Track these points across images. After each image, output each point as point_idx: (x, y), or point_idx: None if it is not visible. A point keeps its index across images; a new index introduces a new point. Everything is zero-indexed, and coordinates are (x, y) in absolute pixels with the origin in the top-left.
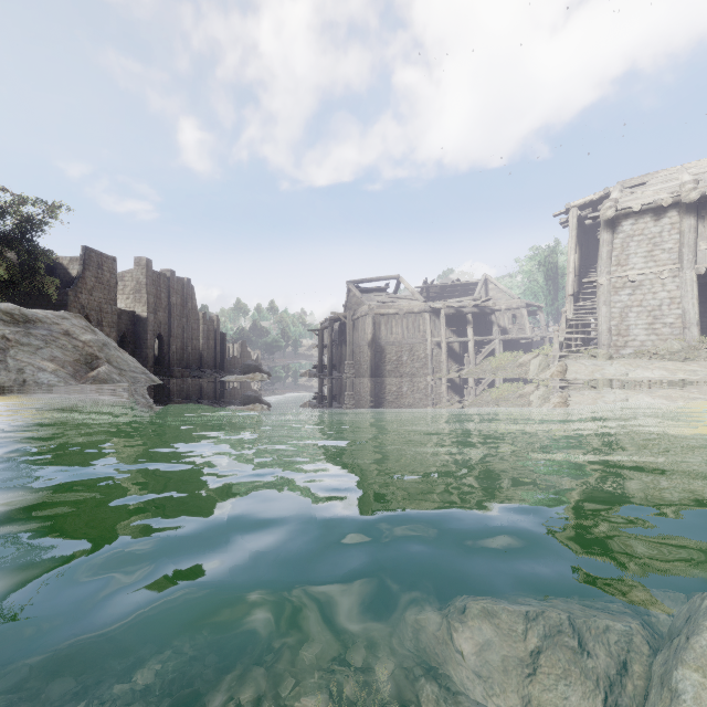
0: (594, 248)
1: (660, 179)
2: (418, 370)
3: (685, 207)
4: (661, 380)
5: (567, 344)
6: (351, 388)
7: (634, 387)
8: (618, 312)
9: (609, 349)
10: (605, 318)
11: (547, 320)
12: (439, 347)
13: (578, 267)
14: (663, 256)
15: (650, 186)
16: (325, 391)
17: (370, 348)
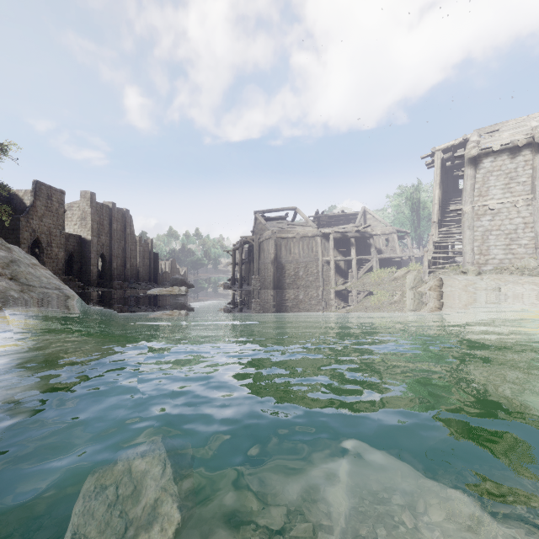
0: (452, 185)
1: (510, 126)
2: (311, 283)
3: (537, 146)
4: (532, 294)
5: (433, 262)
6: (257, 298)
7: (507, 299)
8: (480, 235)
9: (472, 266)
10: (469, 240)
11: (411, 244)
12: (328, 264)
13: (440, 200)
14: (518, 188)
15: (503, 131)
16: (236, 300)
17: (273, 265)
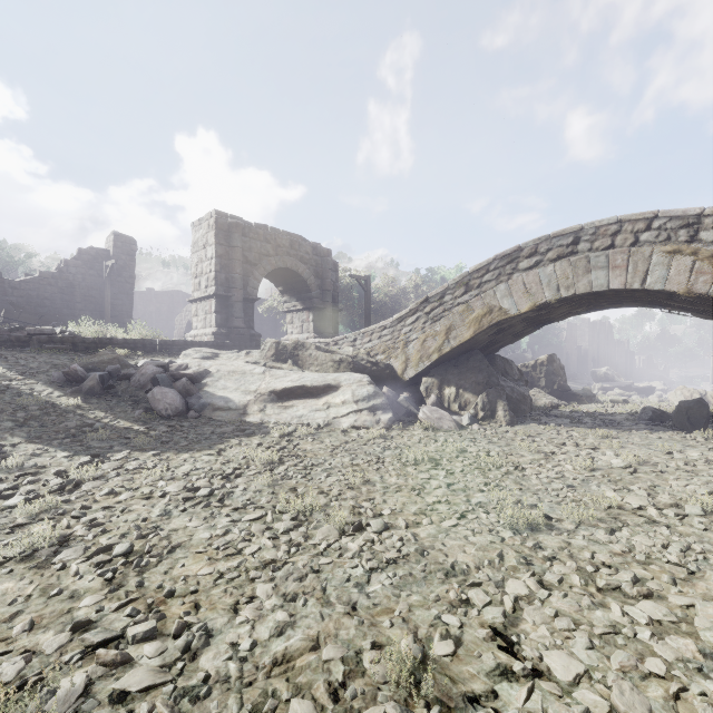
0: None
1: None
2: None
3: None
4: None
5: None
6: None
7: None
8: None
9: None
10: None
11: None
12: None
13: None
14: None
15: None
16: None
17: None
